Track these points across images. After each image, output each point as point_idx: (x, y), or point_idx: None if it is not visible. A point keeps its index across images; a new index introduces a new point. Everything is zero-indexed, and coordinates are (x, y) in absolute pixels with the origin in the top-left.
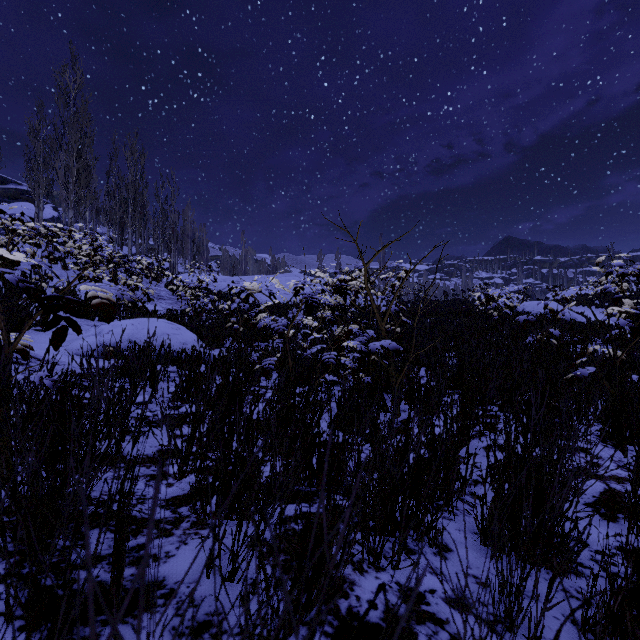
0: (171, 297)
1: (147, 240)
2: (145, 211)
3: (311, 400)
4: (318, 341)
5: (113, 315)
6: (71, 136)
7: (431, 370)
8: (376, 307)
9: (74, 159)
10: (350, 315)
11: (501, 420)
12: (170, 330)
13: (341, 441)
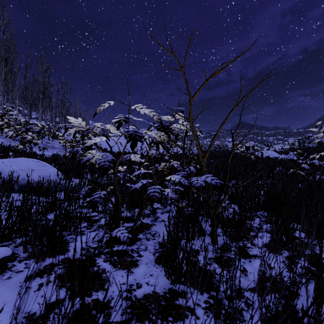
0: (61, 147)
1: (55, 118)
2: (50, 100)
3: (139, 224)
4: (147, 174)
5: (6, 156)
6: (1, 52)
7: (228, 195)
8: (199, 143)
9: (3, 66)
10: (167, 157)
11: (318, 251)
12: (36, 166)
13: (167, 290)
